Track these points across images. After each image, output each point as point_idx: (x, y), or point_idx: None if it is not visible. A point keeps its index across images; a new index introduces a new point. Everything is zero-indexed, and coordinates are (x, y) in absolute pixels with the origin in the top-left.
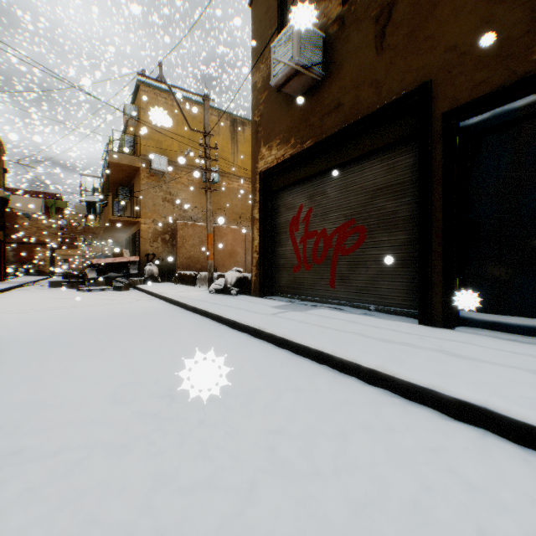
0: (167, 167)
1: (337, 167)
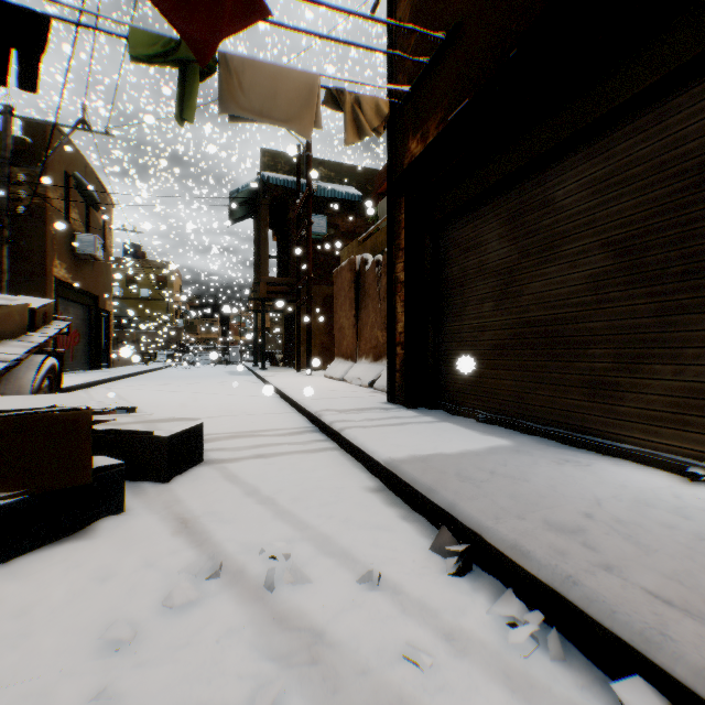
0: None
1: (75, 301)
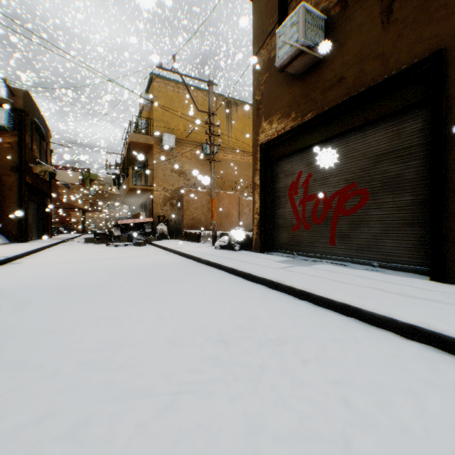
0: (174, 144)
1: (338, 135)
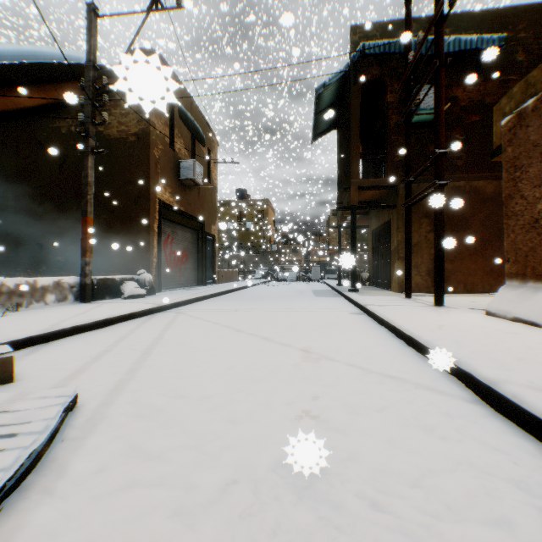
0: None
1: (182, 225)
